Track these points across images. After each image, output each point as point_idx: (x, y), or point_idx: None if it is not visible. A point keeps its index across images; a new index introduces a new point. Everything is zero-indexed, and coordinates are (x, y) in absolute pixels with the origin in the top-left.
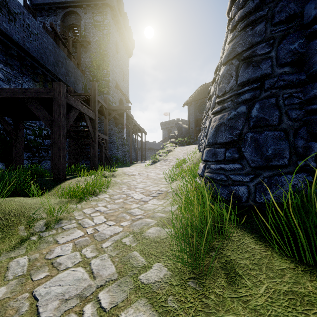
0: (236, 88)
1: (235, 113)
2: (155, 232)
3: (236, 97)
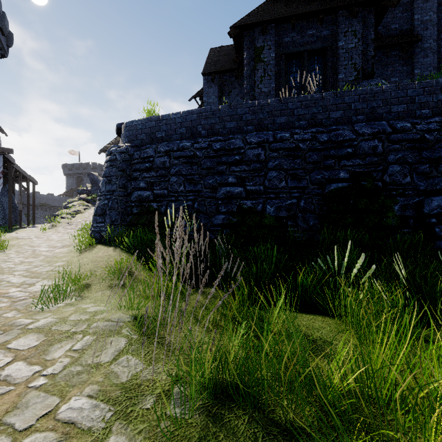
0: (105, 192)
1: (103, 203)
2: (63, 255)
3: (105, 196)
